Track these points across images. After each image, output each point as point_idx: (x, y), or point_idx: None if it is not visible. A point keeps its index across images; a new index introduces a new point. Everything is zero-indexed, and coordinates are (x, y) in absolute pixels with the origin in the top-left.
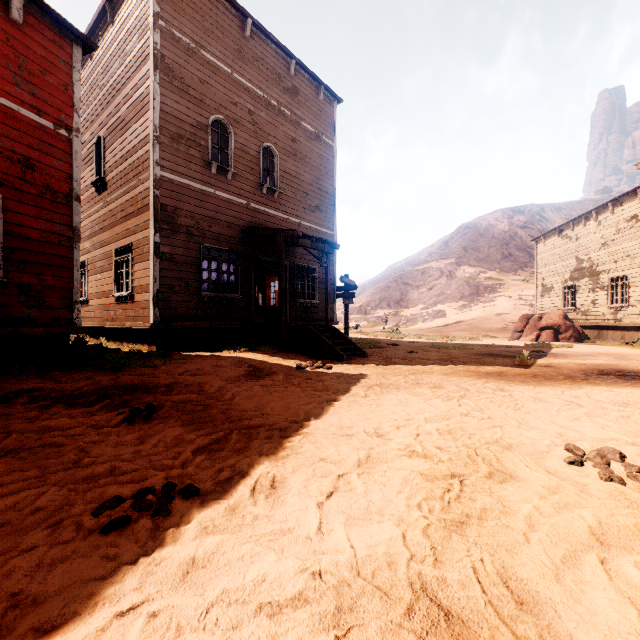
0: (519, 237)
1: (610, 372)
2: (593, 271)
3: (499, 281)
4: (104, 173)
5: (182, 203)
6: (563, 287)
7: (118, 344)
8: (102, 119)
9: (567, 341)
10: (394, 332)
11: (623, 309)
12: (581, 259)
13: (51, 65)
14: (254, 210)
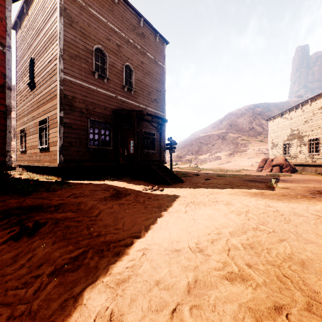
0: (257, 119)
1: None
2: (300, 136)
3: (248, 141)
4: (34, 78)
5: (77, 94)
6: (283, 144)
7: (41, 175)
8: (33, 47)
9: (287, 172)
10: (195, 167)
11: (316, 155)
12: (293, 129)
13: None
14: (120, 100)
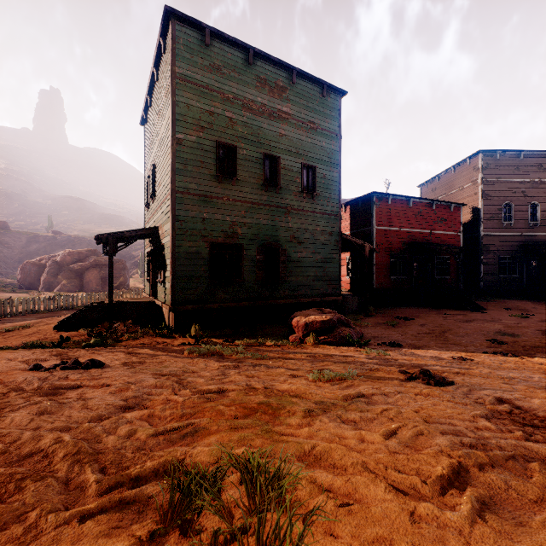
0: None
1: None
2: None
3: None
4: None
5: (491, 242)
6: None
7: None
8: None
9: None
10: None
11: None
12: None
13: (456, 217)
14: (524, 236)
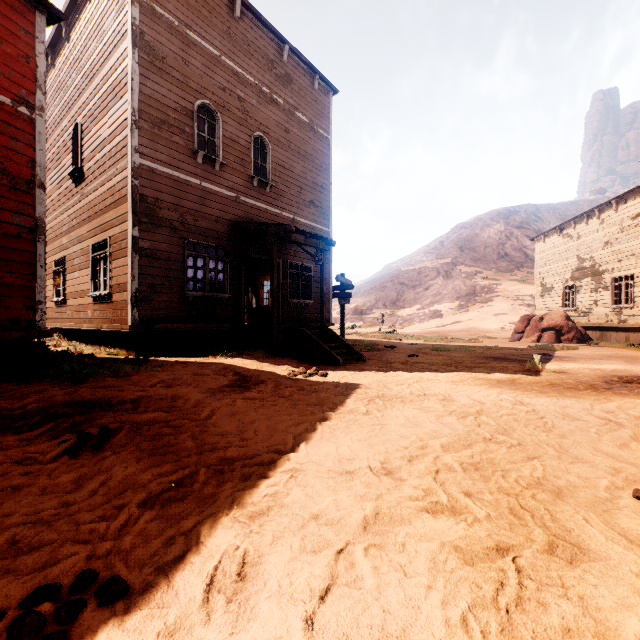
0: (515, 237)
1: (632, 379)
2: (596, 270)
3: (496, 281)
4: (81, 163)
5: (164, 194)
6: (564, 287)
7: (96, 347)
8: (79, 105)
9: (569, 343)
10: (391, 333)
11: (628, 310)
12: (583, 258)
13: (8, 33)
14: (244, 204)
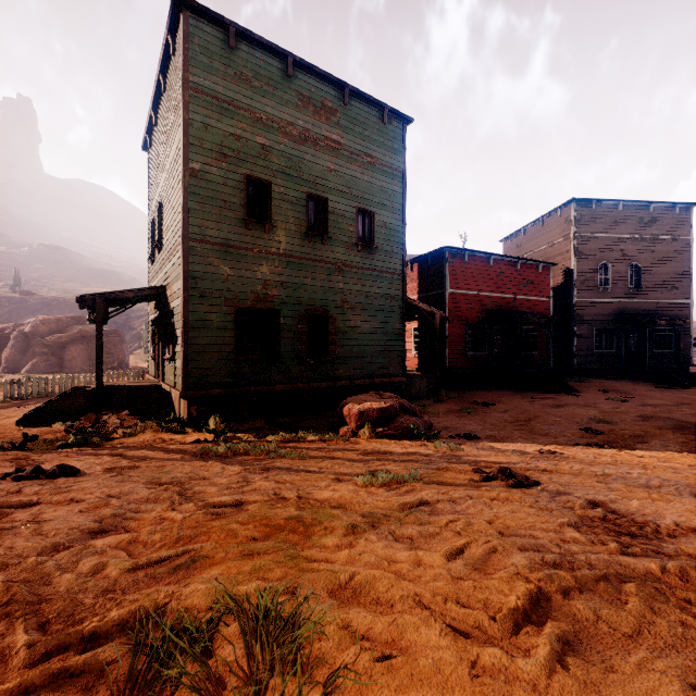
0: None
1: None
2: None
3: None
4: None
5: (585, 310)
6: None
7: None
8: None
9: None
10: None
11: None
12: None
13: (545, 279)
14: (623, 303)
